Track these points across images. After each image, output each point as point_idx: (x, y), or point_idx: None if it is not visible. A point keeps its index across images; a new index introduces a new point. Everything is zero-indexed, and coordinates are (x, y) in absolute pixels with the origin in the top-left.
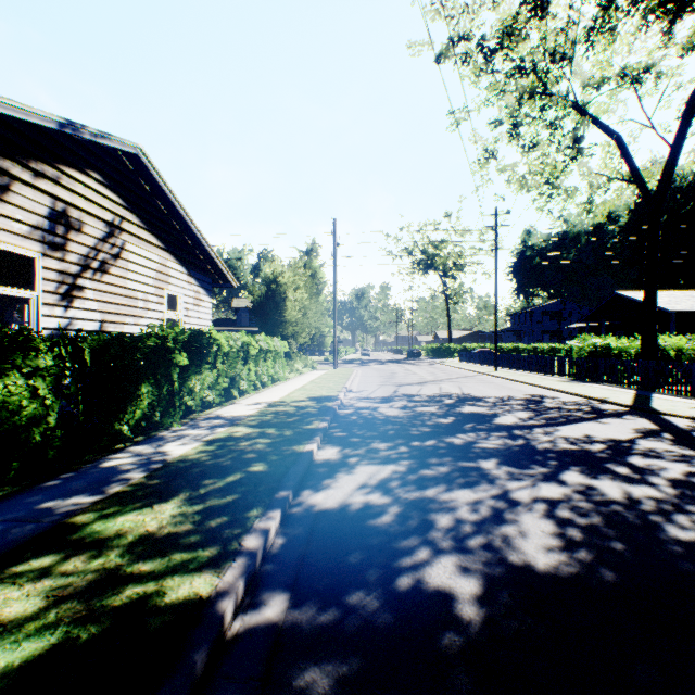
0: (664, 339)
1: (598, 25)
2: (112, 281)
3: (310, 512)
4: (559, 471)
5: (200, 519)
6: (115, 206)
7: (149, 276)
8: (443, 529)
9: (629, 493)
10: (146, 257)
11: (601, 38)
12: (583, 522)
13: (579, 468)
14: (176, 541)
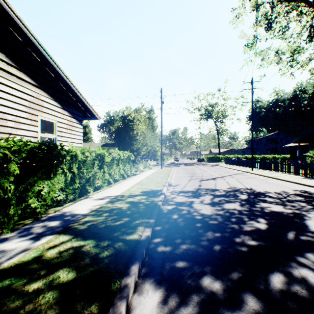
0: None
1: None
2: None
3: None
4: None
5: None
6: None
7: (20, 104)
8: None
9: None
10: (16, 89)
11: None
12: None
13: None
14: None
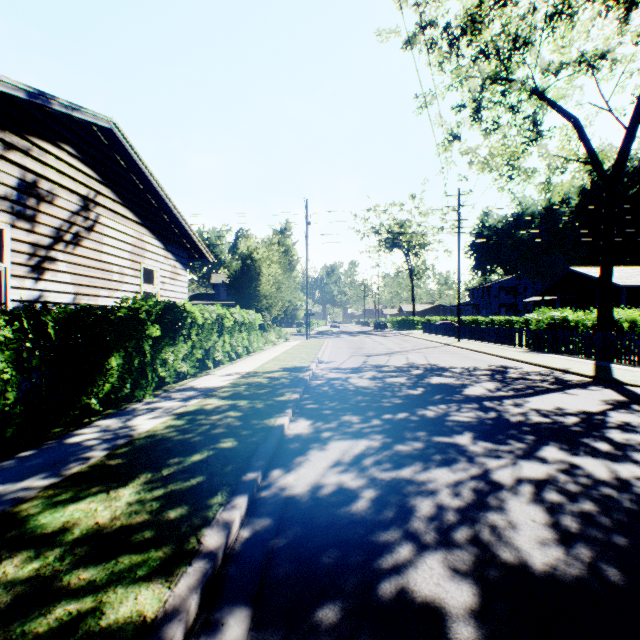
0: (618, 312)
1: (558, 12)
2: (86, 254)
3: (279, 496)
4: (538, 447)
5: (158, 508)
6: (89, 180)
7: (124, 250)
8: (425, 518)
9: (616, 473)
10: (121, 231)
11: (560, 24)
12: (576, 509)
13: (557, 444)
14: (127, 537)
